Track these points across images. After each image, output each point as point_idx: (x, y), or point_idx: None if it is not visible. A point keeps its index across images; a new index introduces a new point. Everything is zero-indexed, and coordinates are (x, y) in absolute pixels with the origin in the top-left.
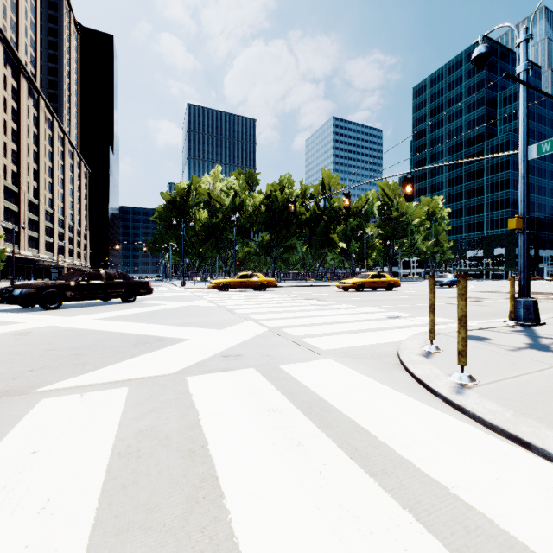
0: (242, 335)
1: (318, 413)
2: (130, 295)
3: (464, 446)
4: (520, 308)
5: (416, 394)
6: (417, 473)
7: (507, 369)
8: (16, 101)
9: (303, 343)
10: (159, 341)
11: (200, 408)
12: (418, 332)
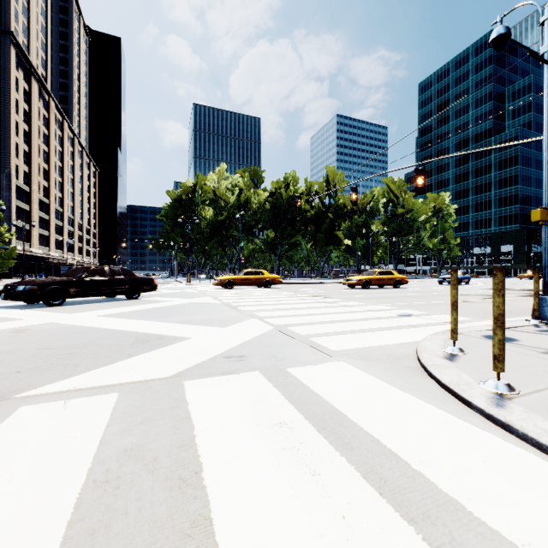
0: (246, 334)
1: (334, 429)
2: (134, 292)
3: (522, 479)
4: (545, 306)
5: (446, 405)
6: (470, 519)
7: (547, 375)
8: (28, 103)
9: (312, 343)
10: (158, 340)
11: (197, 420)
12: (435, 331)
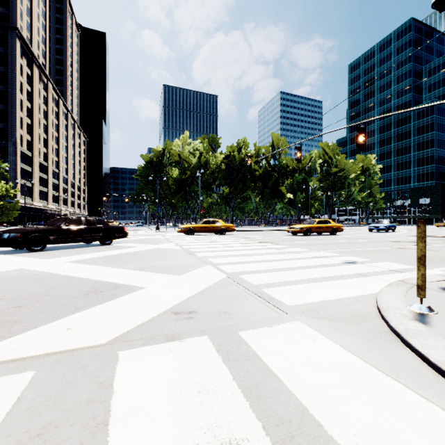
0: (199, 283)
1: None
2: (107, 239)
3: None
4: None
5: None
6: None
7: None
8: (30, 85)
9: (264, 295)
10: (112, 290)
11: (114, 432)
12: (386, 281)
